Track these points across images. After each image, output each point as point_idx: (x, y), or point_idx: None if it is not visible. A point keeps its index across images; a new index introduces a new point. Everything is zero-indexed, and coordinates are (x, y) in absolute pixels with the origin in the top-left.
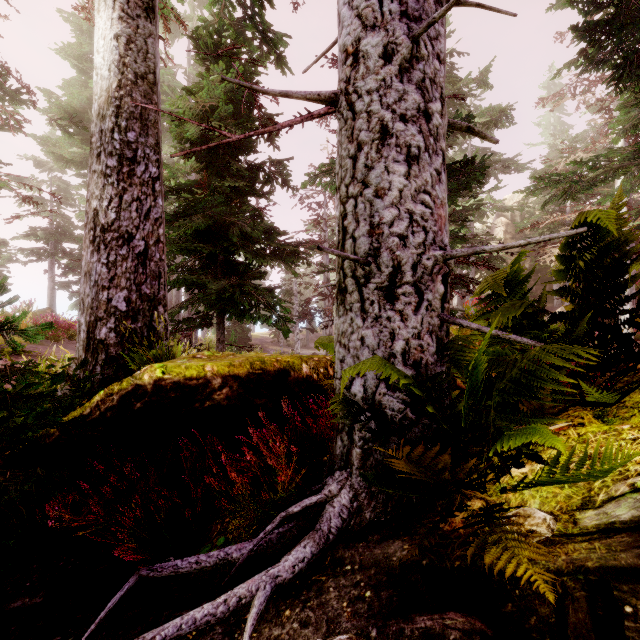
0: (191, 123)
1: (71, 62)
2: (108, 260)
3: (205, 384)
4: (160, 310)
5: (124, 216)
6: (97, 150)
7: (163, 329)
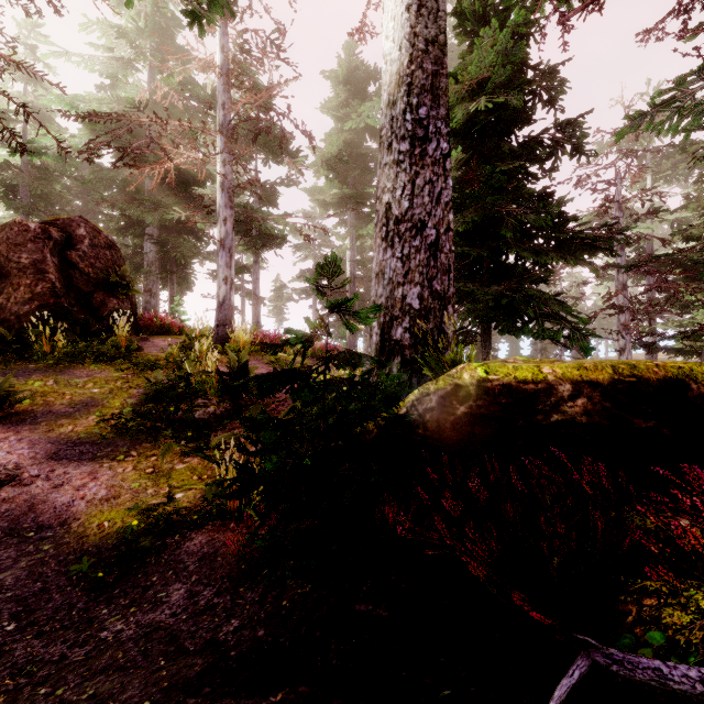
0: (459, 106)
1: (331, 114)
2: (402, 254)
3: (547, 390)
4: (449, 310)
5: (416, 203)
6: (387, 141)
7: (452, 333)
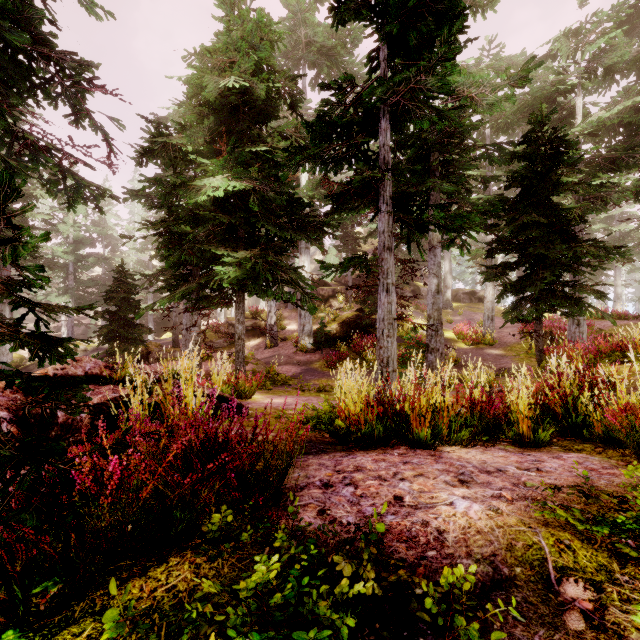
0: None
1: None
2: None
3: None
4: None
5: None
6: None
7: None
